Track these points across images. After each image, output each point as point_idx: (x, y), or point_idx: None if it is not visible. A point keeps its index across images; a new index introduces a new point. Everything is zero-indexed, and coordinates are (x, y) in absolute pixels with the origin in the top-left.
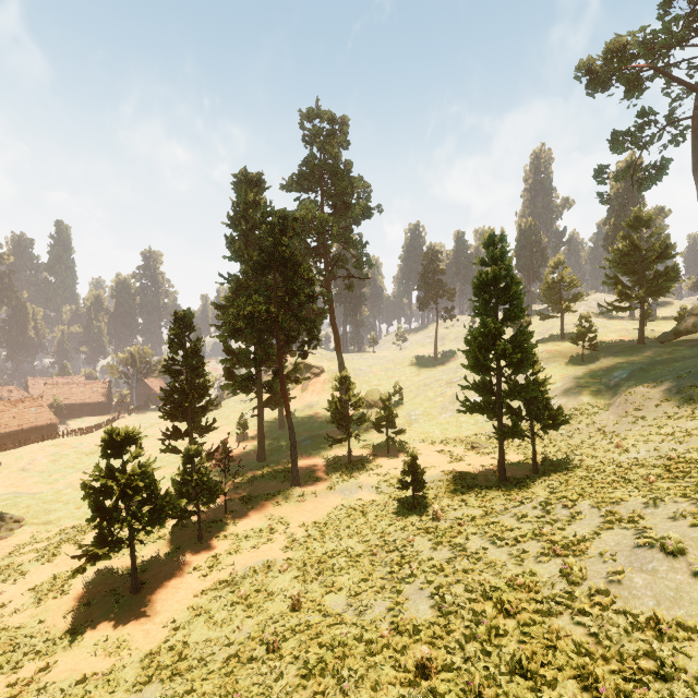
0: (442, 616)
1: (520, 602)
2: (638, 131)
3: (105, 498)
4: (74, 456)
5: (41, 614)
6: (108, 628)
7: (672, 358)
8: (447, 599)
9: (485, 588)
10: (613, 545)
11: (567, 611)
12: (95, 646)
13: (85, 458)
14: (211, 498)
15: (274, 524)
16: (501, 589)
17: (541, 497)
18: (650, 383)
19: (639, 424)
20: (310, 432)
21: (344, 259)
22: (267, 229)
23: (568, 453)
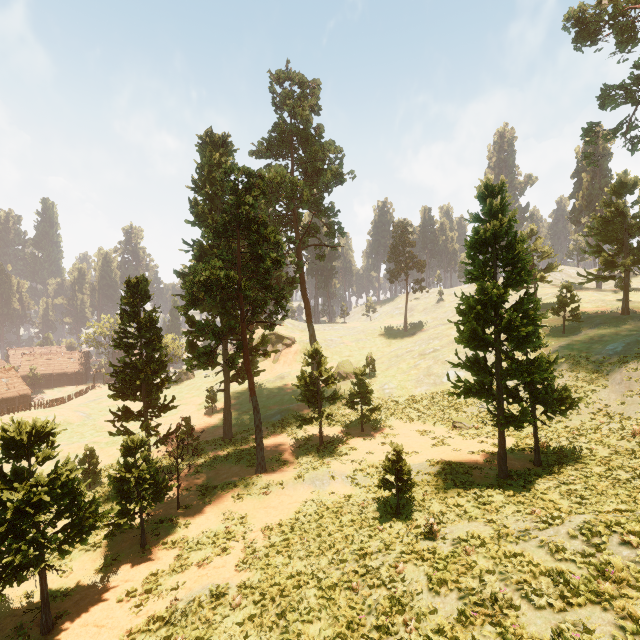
0: None
1: None
2: (634, 83)
3: (4, 514)
4: None
5: None
6: None
7: None
8: None
9: None
10: None
11: None
12: None
13: None
14: (156, 497)
15: (232, 525)
16: None
17: (580, 521)
18: None
19: None
20: (280, 405)
21: (315, 227)
22: (229, 187)
23: (571, 439)
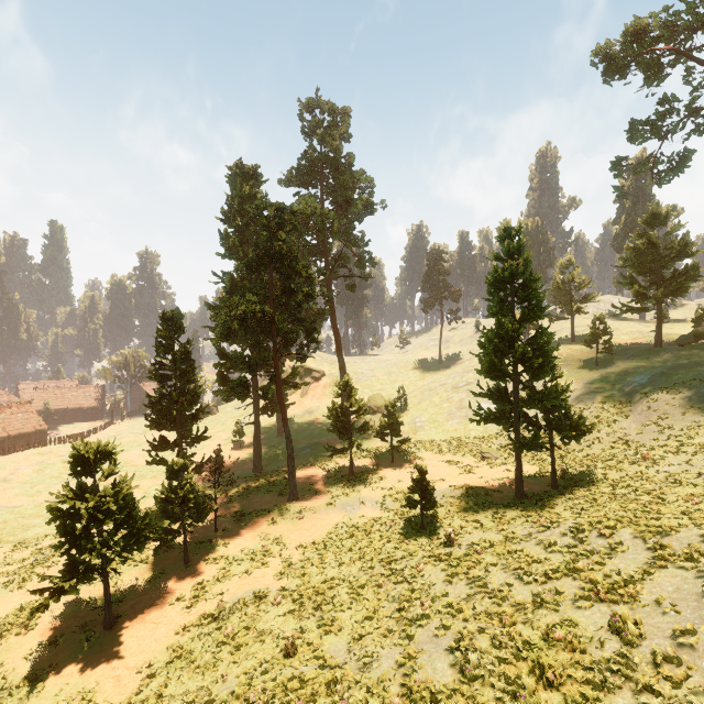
0: (465, 681)
1: (563, 666)
2: (659, 120)
3: (74, 522)
4: (61, 465)
5: (1, 655)
6: (74, 674)
7: (695, 362)
8: (471, 658)
9: (517, 643)
10: (672, 591)
11: (627, 684)
12: (56, 697)
13: None
14: (198, 517)
15: (268, 544)
16: (536, 645)
17: (571, 522)
18: (674, 389)
19: (666, 434)
20: (310, 439)
21: (345, 257)
22: (263, 223)
23: (589, 465)
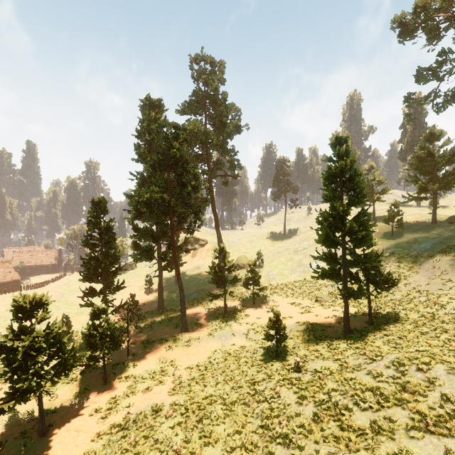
0: None
1: None
2: (438, 66)
3: (14, 356)
4: None
5: None
6: None
7: None
8: None
9: None
10: None
11: None
12: None
13: None
14: (114, 347)
15: (165, 366)
16: None
17: (393, 357)
18: (451, 253)
19: (448, 285)
20: (197, 287)
21: (221, 162)
22: (163, 136)
23: (394, 307)
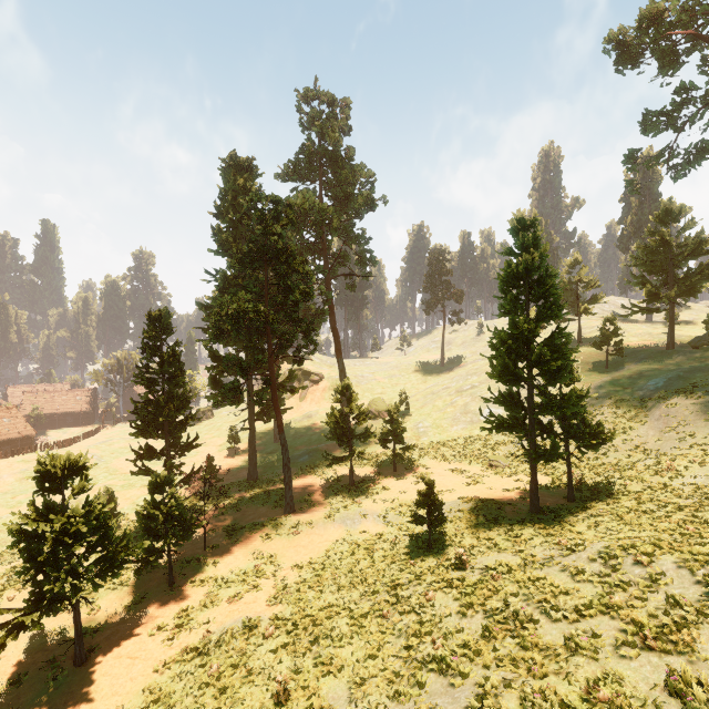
0: None
1: None
2: (676, 110)
3: (39, 546)
4: None
5: None
6: None
7: None
8: None
9: (554, 706)
10: None
11: None
12: None
13: None
14: (184, 535)
15: (261, 563)
16: (577, 708)
17: (600, 546)
18: (694, 393)
19: (689, 442)
20: (308, 446)
21: (345, 255)
22: (257, 216)
23: (606, 475)
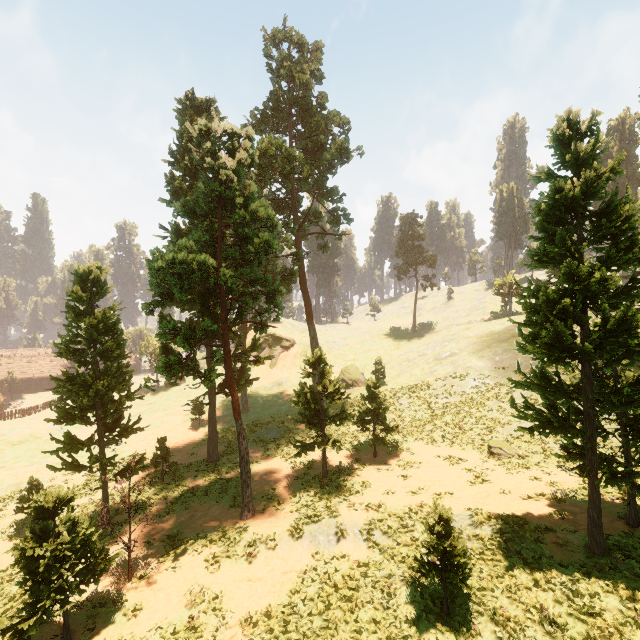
0: None
1: None
2: None
3: None
4: None
5: None
6: None
7: None
8: None
9: None
10: None
11: None
12: None
13: (9, 450)
14: (89, 576)
15: (200, 612)
16: None
17: None
18: None
19: None
20: (276, 418)
21: (316, 212)
22: (207, 148)
23: None
